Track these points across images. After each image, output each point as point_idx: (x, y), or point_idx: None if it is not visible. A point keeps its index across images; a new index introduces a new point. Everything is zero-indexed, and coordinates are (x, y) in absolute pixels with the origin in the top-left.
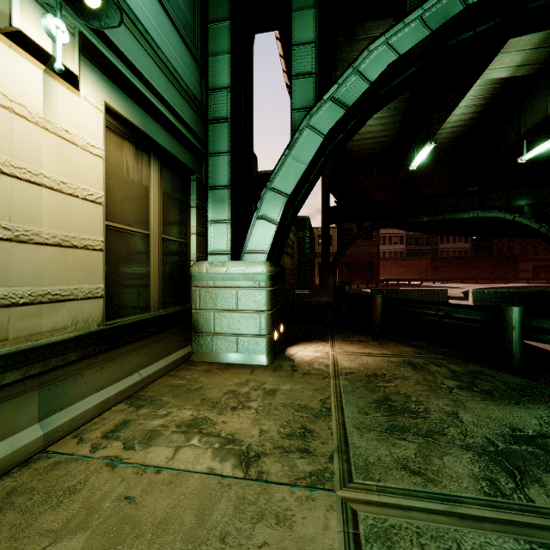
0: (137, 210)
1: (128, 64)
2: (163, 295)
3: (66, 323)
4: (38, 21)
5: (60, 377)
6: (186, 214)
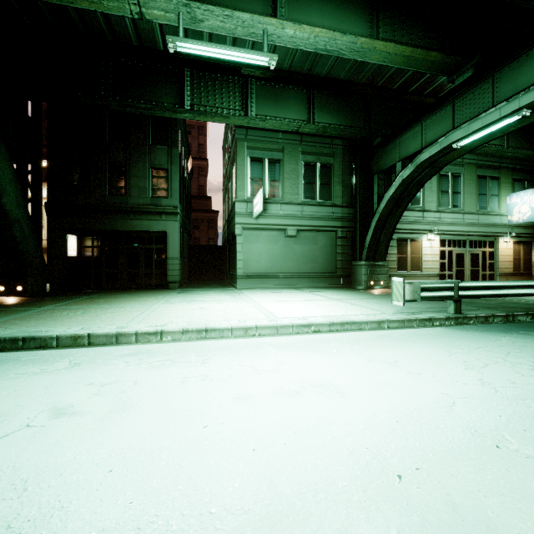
0: (518, 254)
1: (516, 233)
2: (523, 269)
3: (508, 271)
4: (506, 239)
5: (507, 277)
6: (530, 251)
